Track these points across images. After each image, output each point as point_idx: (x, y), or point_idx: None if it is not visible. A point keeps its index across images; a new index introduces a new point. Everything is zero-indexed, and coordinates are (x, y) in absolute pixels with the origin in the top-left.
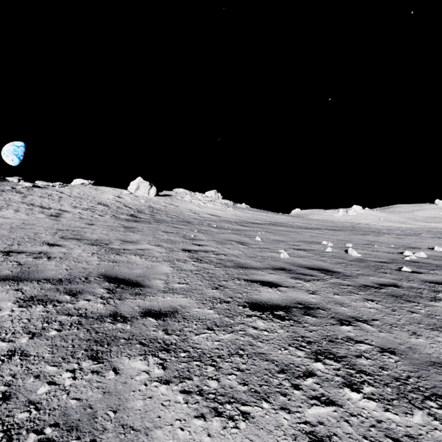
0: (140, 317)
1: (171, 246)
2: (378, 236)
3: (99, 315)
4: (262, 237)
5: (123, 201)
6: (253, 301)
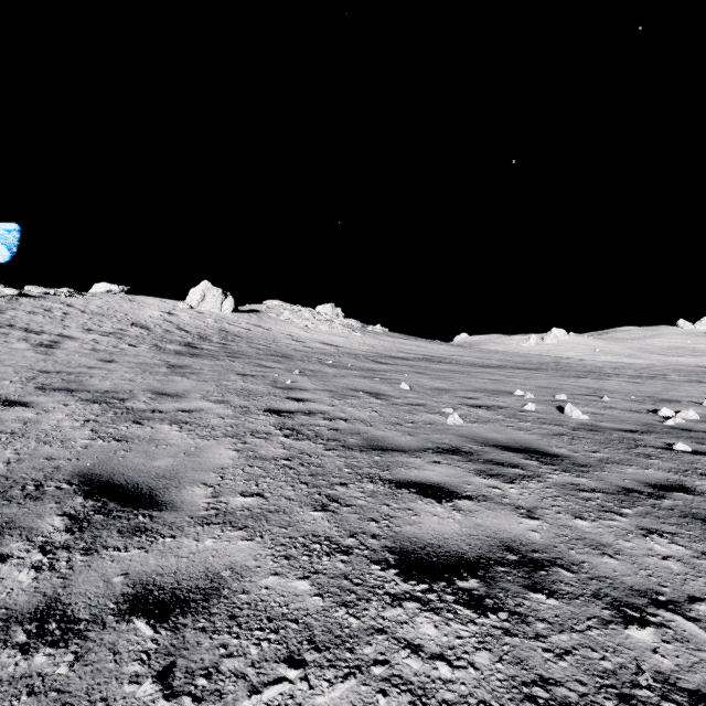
0: (115, 617)
1: (246, 402)
2: (601, 380)
3: (4, 615)
4: (412, 382)
5: (177, 320)
6: (403, 545)
